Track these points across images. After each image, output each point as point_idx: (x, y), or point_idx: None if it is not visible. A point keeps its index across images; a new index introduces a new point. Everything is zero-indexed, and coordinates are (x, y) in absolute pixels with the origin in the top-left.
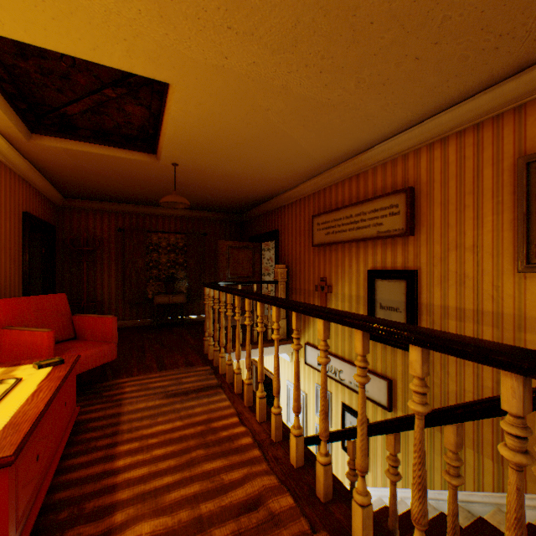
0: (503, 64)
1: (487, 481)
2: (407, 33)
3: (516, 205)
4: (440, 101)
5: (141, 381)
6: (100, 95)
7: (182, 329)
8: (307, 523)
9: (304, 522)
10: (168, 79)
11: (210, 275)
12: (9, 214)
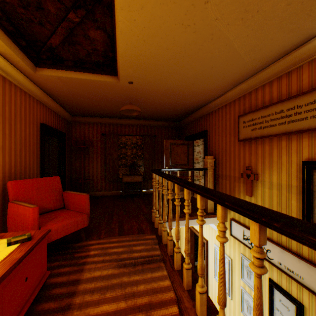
0: None
1: None
2: None
3: None
4: None
5: (103, 245)
6: (67, 22)
7: (139, 199)
8: None
9: None
10: None
11: (158, 163)
12: (28, 124)
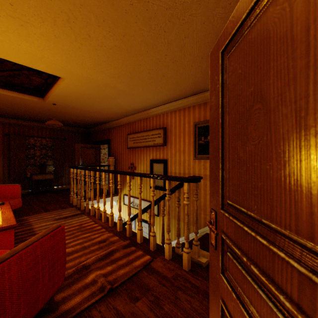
0: (188, 93)
1: None
2: (157, 81)
3: (193, 138)
4: (172, 98)
5: (38, 216)
6: (19, 72)
7: (52, 194)
8: (123, 241)
9: (122, 241)
10: (63, 76)
11: (69, 162)
12: None
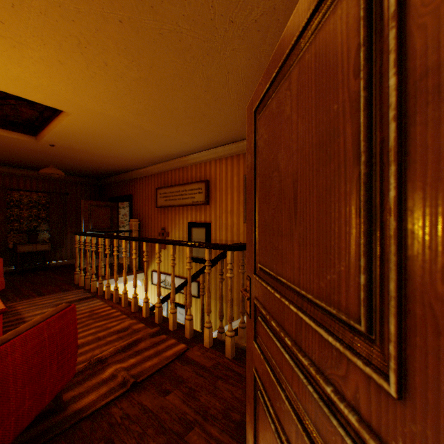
0: (236, 137)
1: (235, 316)
2: (195, 122)
3: (243, 195)
4: (217, 143)
5: (29, 302)
6: (3, 101)
7: (47, 272)
8: (151, 328)
9: (150, 328)
10: (68, 110)
11: (72, 227)
12: None
